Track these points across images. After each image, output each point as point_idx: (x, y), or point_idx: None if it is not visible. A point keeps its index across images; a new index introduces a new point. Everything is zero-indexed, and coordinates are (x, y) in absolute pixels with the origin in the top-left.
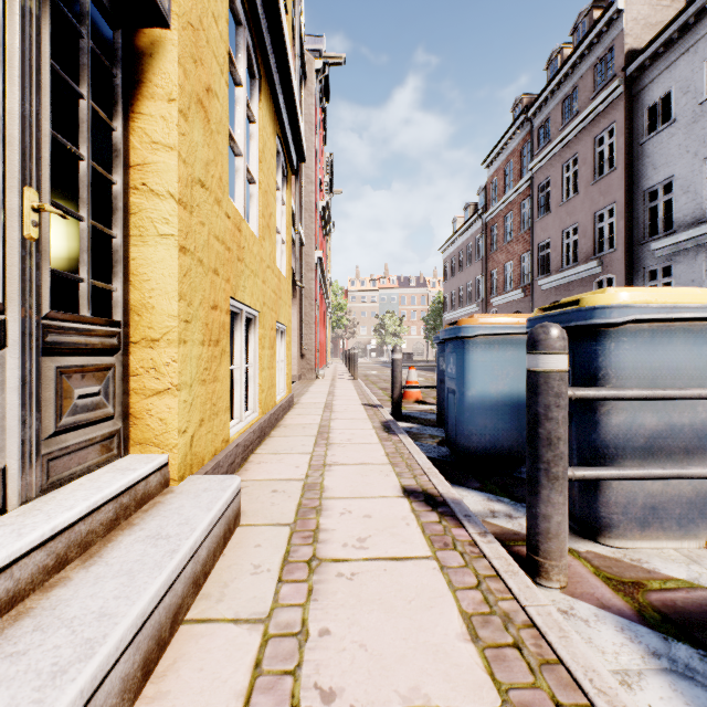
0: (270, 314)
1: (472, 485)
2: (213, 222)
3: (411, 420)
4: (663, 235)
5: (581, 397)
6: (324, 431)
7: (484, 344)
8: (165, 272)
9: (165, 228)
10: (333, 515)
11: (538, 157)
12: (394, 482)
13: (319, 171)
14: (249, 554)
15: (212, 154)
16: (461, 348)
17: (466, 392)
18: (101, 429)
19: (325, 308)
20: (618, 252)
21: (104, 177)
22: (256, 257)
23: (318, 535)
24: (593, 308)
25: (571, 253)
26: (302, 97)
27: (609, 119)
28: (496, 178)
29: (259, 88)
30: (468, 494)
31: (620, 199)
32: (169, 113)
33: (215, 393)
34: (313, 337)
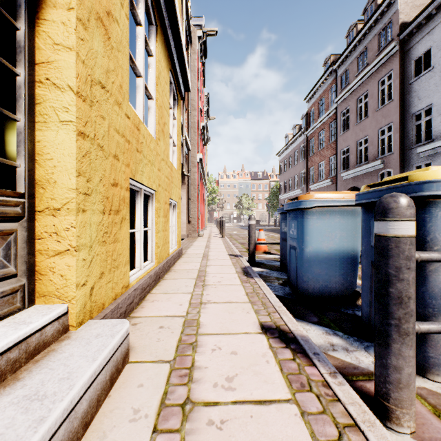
0: (164, 193)
1: (312, 320)
2: (114, 118)
3: (262, 266)
4: (425, 143)
5: (426, 259)
6: (201, 275)
7: (318, 213)
8: (65, 152)
9: (65, 115)
10: (206, 351)
11: (341, 94)
12: (254, 319)
13: (200, 103)
14: (131, 395)
15: (112, 65)
16: (301, 216)
17: (305, 249)
18: (1, 286)
19: (204, 192)
20: (394, 154)
21: (6, 67)
22: (153, 152)
23: (193, 373)
24: (423, 182)
25: (363, 155)
26: (189, 54)
27: (388, 68)
28: (313, 108)
29: (155, 32)
30: (310, 328)
31: (396, 120)
32: (68, 19)
33: (116, 251)
34: (196, 210)
